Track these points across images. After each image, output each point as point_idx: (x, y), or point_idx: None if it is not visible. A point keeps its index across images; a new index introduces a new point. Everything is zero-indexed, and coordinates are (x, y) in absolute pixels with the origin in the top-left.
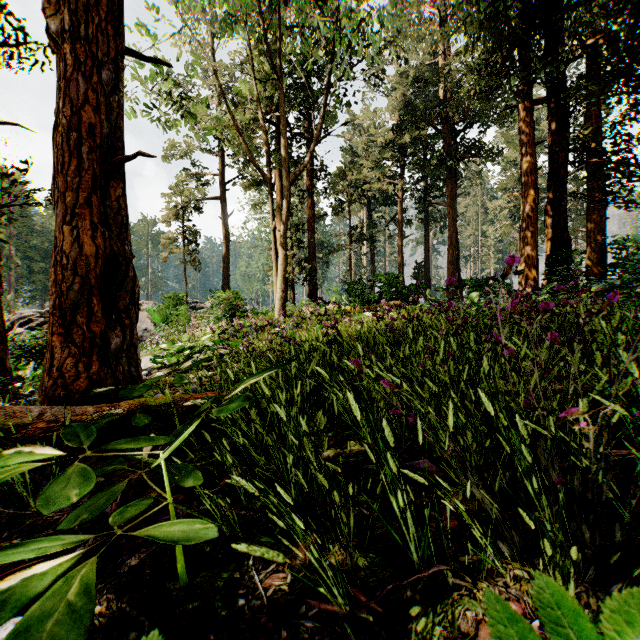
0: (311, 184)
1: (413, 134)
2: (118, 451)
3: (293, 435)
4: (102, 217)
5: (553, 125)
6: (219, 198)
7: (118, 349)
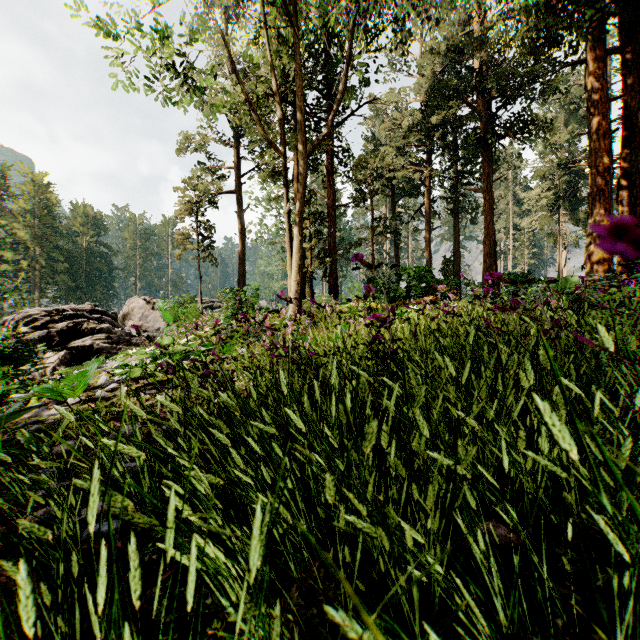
0: (331, 170)
1: (443, 114)
2: None
3: None
4: None
5: (628, 79)
6: (235, 192)
7: None
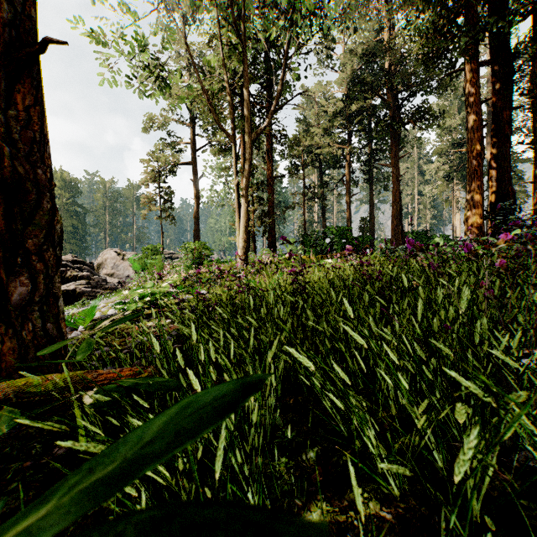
0: (270, 148)
1: (360, 103)
2: (0, 450)
3: (248, 471)
4: (2, 129)
5: (497, 85)
6: (191, 163)
7: (25, 301)
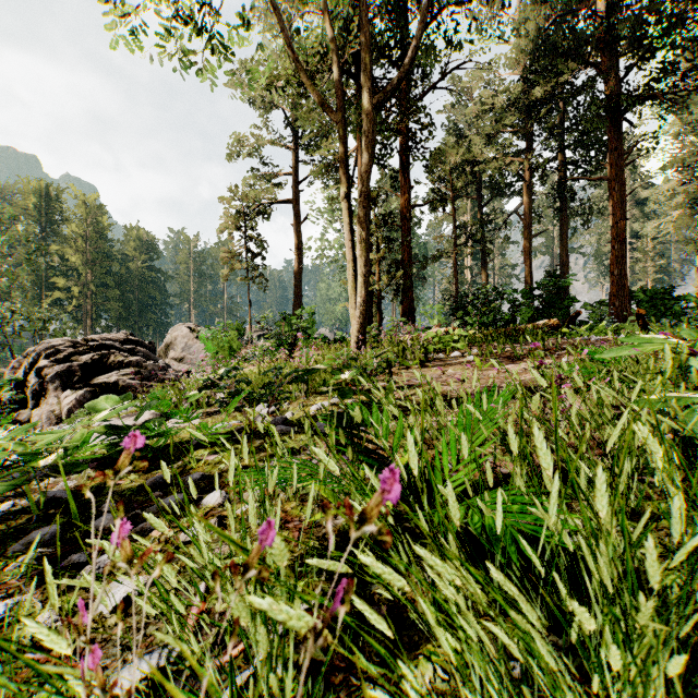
0: (405, 160)
1: (552, 83)
2: None
3: None
4: None
5: None
6: (289, 201)
7: None
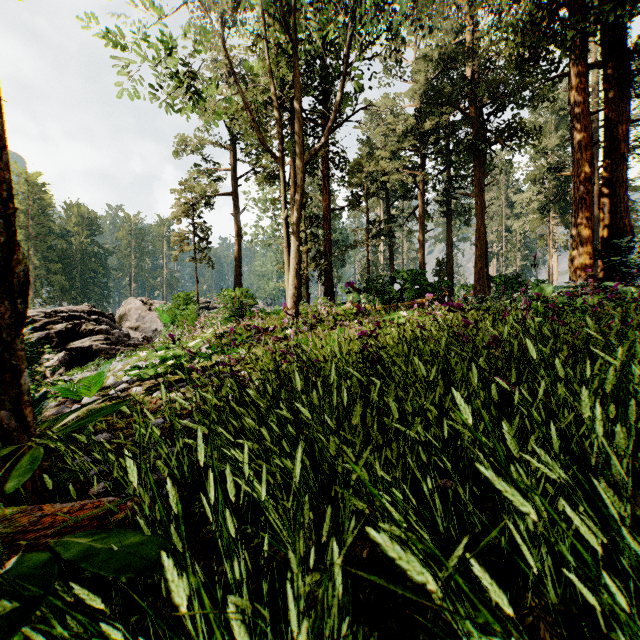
0: (327, 174)
1: (436, 120)
2: None
3: None
4: None
5: (610, 93)
6: (231, 194)
7: None
